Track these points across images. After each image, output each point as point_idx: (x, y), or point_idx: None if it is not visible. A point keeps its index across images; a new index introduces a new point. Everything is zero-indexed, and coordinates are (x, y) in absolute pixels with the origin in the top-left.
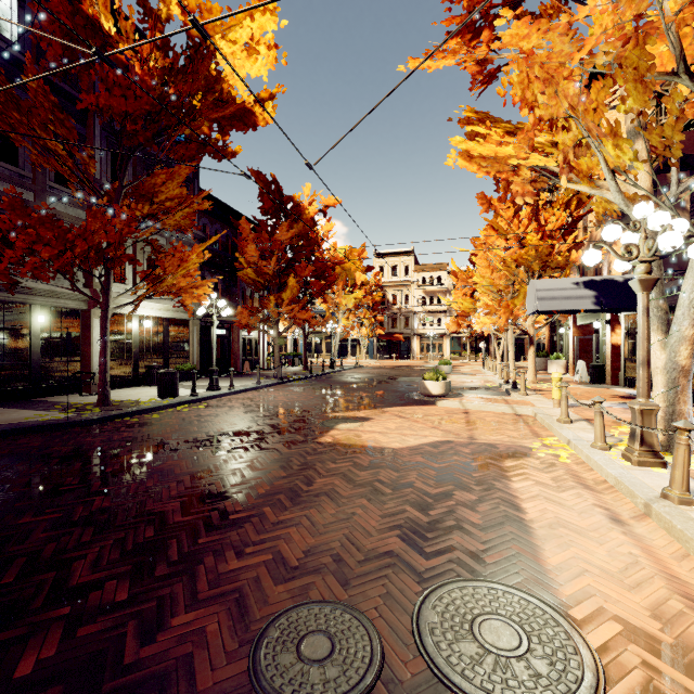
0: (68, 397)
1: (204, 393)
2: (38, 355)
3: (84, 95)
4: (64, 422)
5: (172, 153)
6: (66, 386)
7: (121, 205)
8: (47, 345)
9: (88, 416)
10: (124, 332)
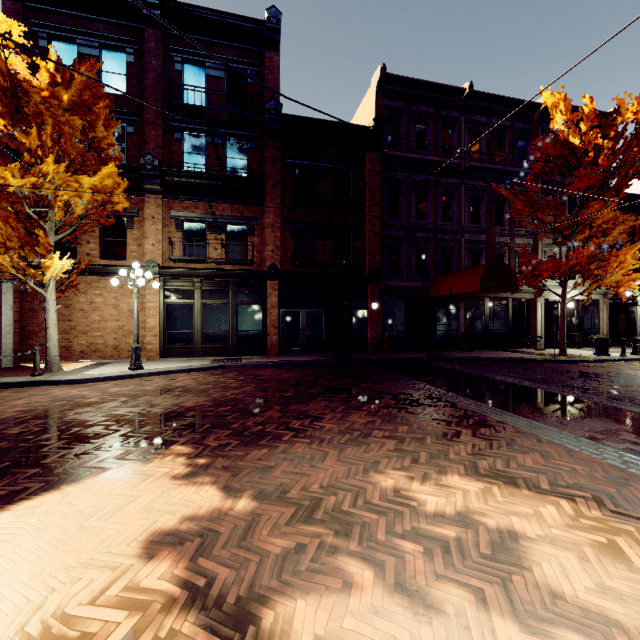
0: (527, 350)
1: (629, 356)
2: (511, 325)
3: (565, 189)
4: (554, 360)
5: (608, 191)
6: (522, 344)
7: (567, 233)
8: (514, 320)
9: (563, 359)
10: (553, 311)
